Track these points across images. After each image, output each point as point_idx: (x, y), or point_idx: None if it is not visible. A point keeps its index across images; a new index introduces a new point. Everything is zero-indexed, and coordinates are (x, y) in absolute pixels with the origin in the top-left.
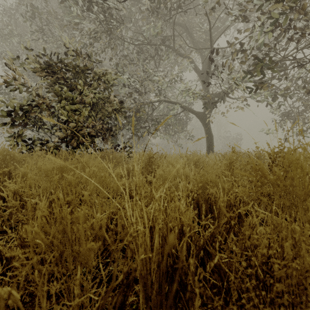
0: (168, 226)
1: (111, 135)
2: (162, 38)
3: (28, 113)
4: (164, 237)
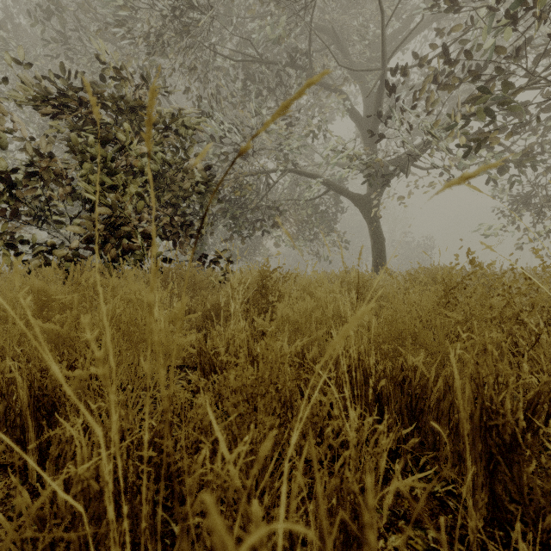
0: None
1: (190, 236)
2: (288, 54)
3: (19, 188)
4: None
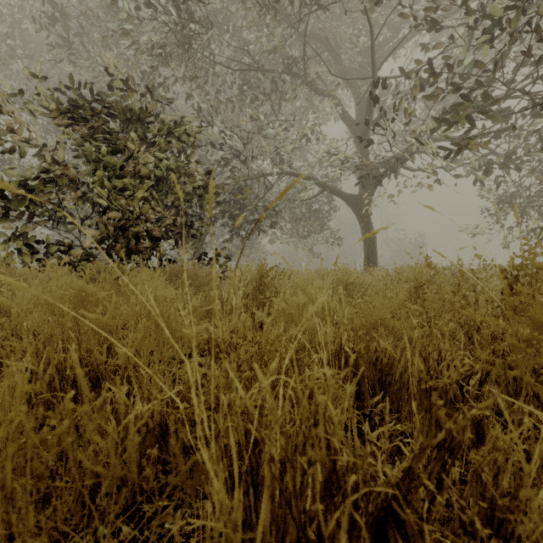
0: (298, 467)
1: (192, 235)
2: (284, 61)
3: (36, 193)
4: (286, 500)
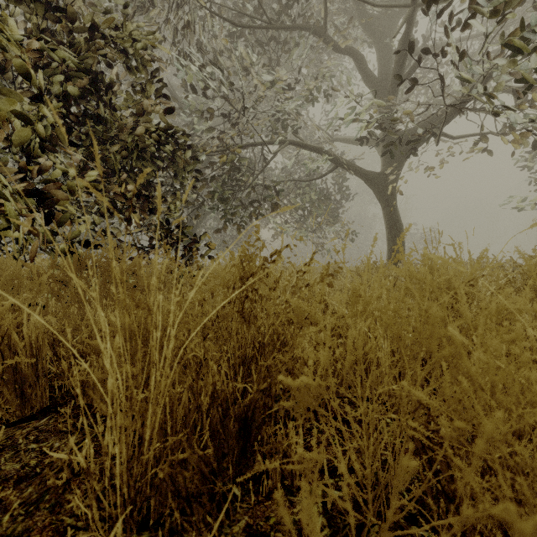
0: None
1: (150, 210)
2: None
3: None
4: None
